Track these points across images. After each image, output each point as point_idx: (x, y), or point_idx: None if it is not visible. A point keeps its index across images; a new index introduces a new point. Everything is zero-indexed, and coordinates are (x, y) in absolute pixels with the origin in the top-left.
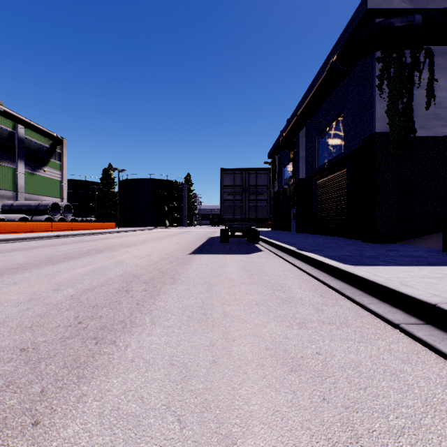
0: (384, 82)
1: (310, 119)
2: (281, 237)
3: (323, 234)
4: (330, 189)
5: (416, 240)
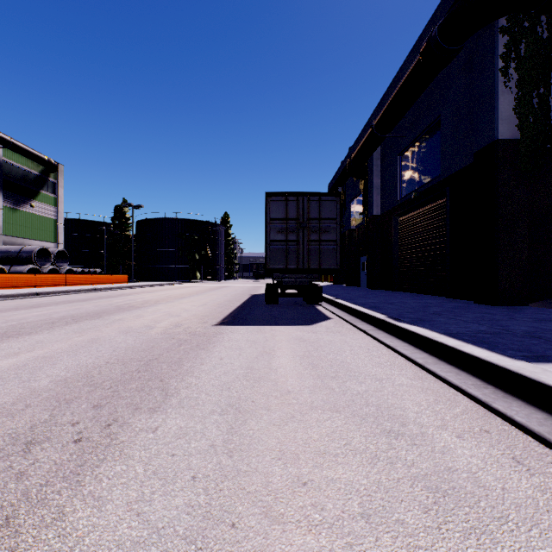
0: (511, 64)
1: (390, 132)
2: (351, 296)
3: (407, 290)
4: (419, 229)
5: None
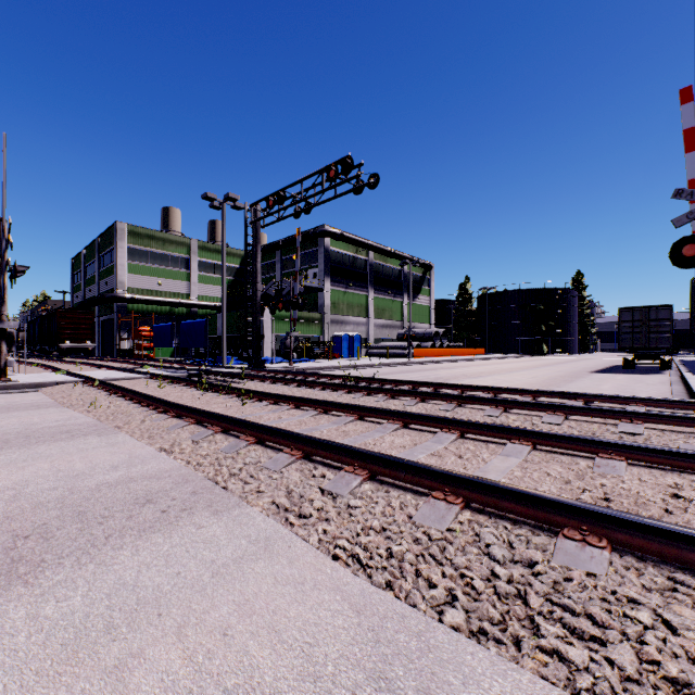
0: None
1: None
2: None
3: None
4: None
5: None
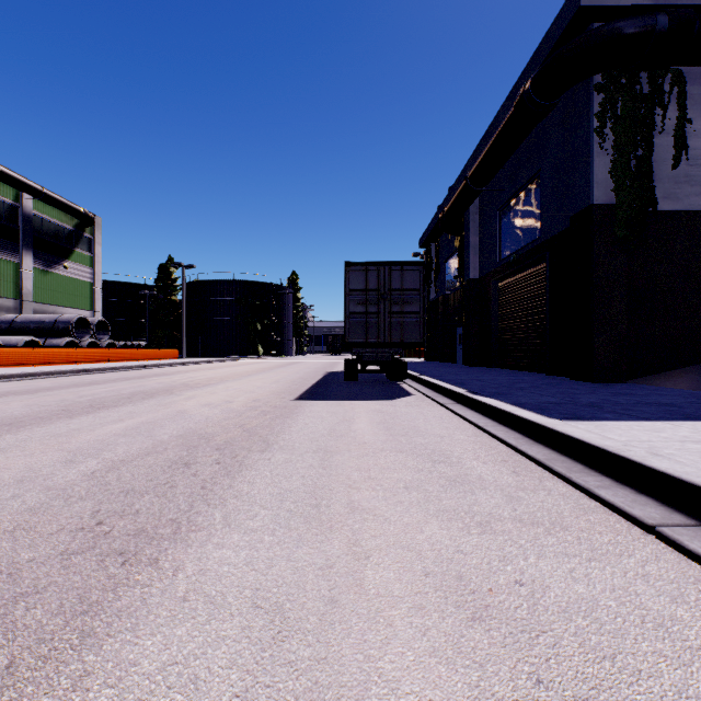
0: (607, 123)
1: (487, 185)
2: (441, 373)
3: (507, 367)
4: (519, 296)
5: (658, 377)
